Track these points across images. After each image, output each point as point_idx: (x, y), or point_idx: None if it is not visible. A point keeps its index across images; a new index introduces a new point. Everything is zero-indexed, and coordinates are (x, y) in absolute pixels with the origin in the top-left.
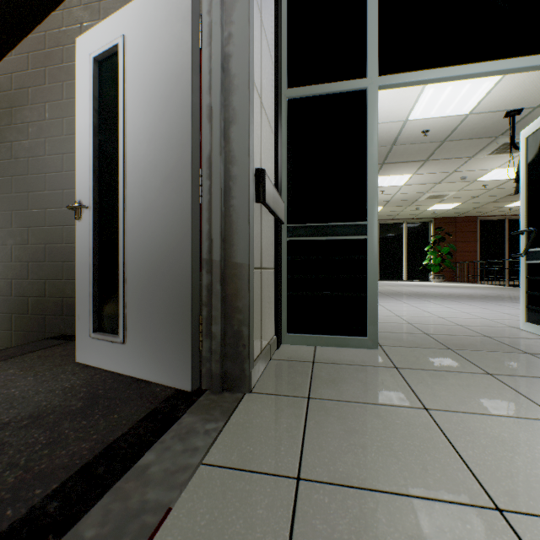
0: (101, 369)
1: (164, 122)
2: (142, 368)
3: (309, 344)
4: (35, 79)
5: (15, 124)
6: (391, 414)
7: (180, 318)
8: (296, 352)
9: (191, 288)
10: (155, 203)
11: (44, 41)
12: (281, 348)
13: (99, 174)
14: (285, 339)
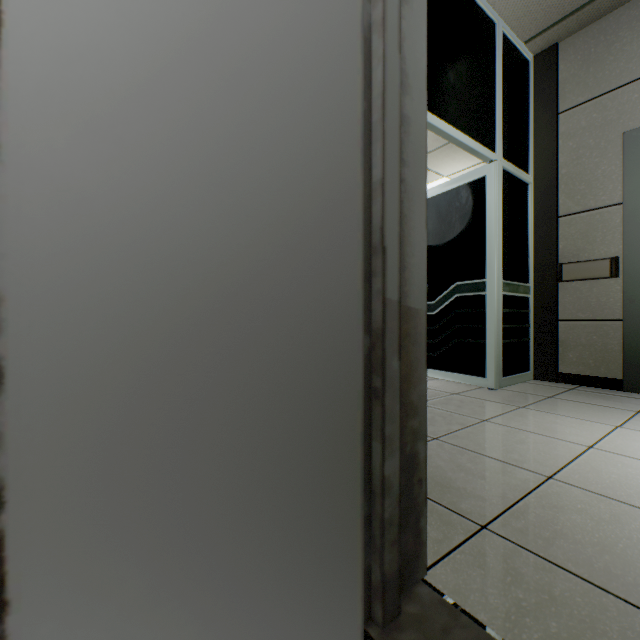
0: None
1: None
2: None
3: None
4: None
5: None
6: (559, 500)
7: (322, 471)
8: None
9: (362, 376)
10: (211, 82)
11: None
12: None
13: None
14: None
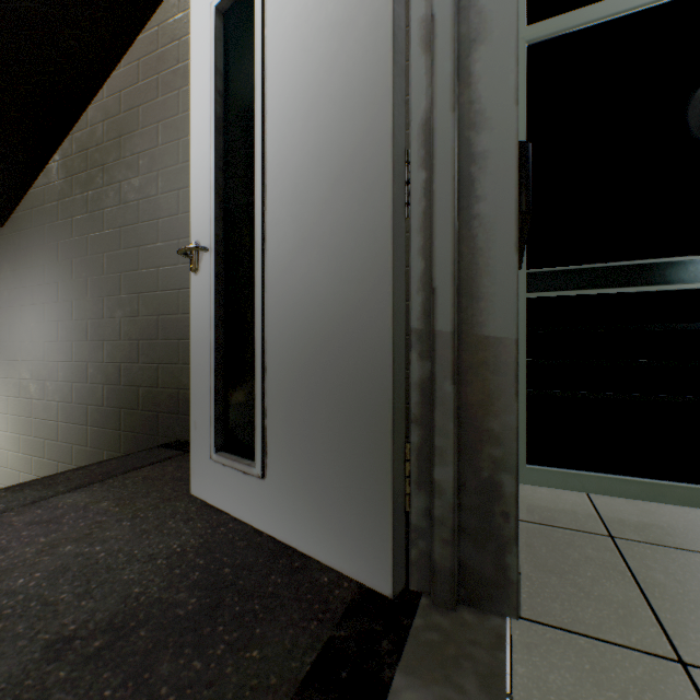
0: (227, 515)
1: (335, 72)
2: (293, 527)
3: (572, 488)
4: (146, 93)
5: (124, 158)
6: None
7: (367, 446)
8: (556, 505)
9: (392, 389)
10: (317, 228)
11: (156, 39)
12: (520, 492)
13: (223, 195)
14: (523, 475)
